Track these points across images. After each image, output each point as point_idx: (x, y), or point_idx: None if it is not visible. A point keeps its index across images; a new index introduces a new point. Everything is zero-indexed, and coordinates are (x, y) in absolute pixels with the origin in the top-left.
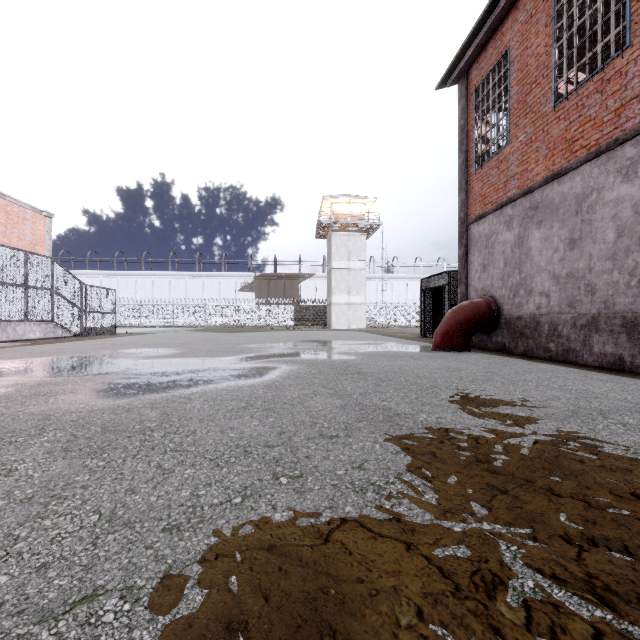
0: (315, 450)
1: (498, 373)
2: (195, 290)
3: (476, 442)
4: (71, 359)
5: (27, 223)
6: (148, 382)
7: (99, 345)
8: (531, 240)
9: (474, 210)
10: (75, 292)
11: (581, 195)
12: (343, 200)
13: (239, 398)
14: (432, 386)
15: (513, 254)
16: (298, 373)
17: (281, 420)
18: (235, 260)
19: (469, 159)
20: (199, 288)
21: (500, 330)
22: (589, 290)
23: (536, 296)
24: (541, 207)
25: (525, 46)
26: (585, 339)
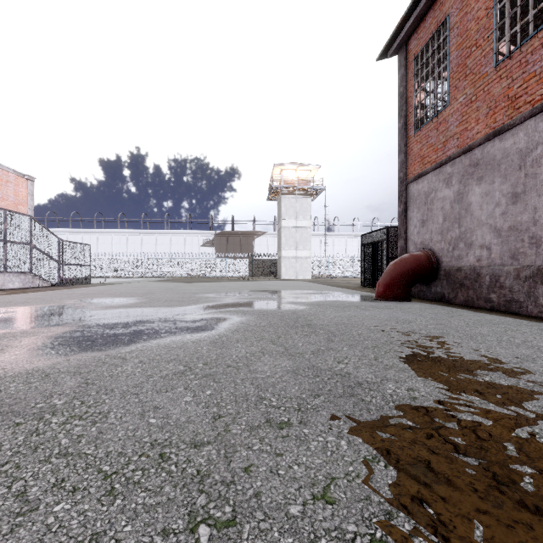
0: (258, 453)
1: (449, 325)
2: (163, 246)
3: (476, 436)
4: (31, 309)
5: (10, 185)
6: (90, 336)
7: (68, 295)
8: (471, 196)
9: (413, 170)
10: (52, 247)
11: (525, 150)
12: (291, 167)
13: (179, 358)
14: (388, 342)
15: (452, 209)
16: (247, 325)
17: (220, 393)
18: (198, 220)
19: (408, 123)
20: (167, 244)
21: (439, 281)
22: (534, 242)
23: (476, 249)
24: (482, 164)
25: (465, 12)
26: (530, 290)
